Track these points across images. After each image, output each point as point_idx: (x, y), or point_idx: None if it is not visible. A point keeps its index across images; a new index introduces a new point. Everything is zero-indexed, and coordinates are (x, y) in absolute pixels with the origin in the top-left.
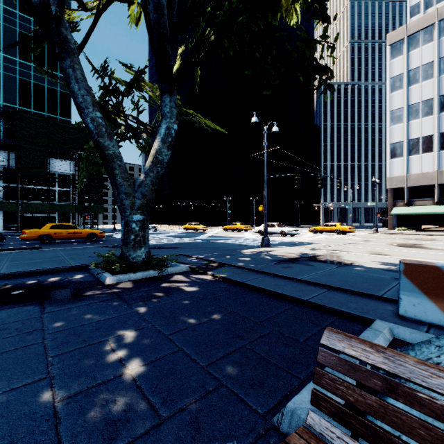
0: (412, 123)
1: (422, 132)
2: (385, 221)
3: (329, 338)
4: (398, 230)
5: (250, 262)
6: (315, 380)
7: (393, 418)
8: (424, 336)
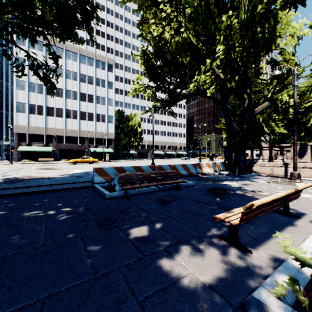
0: (31, 94)
1: (37, 102)
2: (8, 155)
3: (118, 174)
4: (24, 161)
5: None
6: (118, 180)
7: (127, 179)
8: (105, 184)
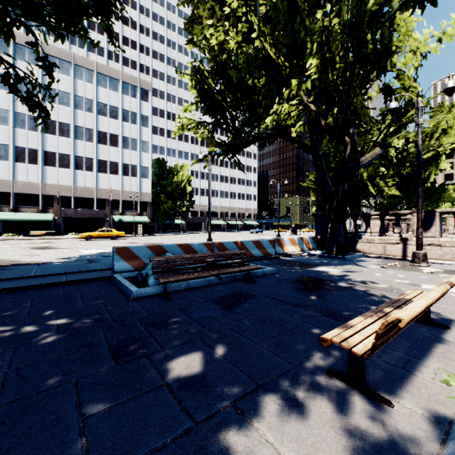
0: (19, 131)
1: (29, 144)
2: None
3: (152, 259)
4: (7, 236)
5: None
6: (153, 269)
7: (168, 266)
8: (132, 273)
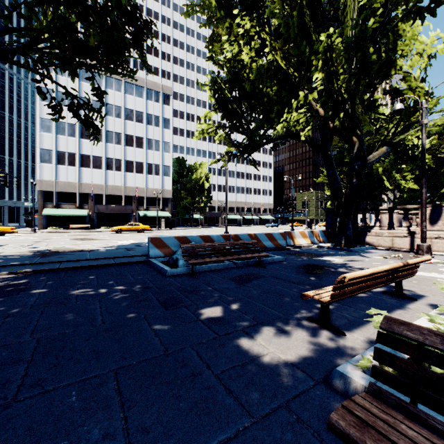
0: (60, 137)
1: (68, 148)
2: (29, 221)
3: (182, 245)
4: (51, 229)
5: (16, 261)
6: (183, 253)
7: (194, 252)
8: (163, 258)
